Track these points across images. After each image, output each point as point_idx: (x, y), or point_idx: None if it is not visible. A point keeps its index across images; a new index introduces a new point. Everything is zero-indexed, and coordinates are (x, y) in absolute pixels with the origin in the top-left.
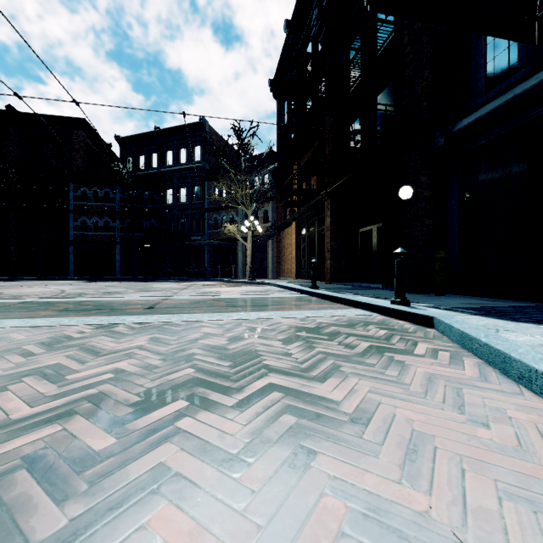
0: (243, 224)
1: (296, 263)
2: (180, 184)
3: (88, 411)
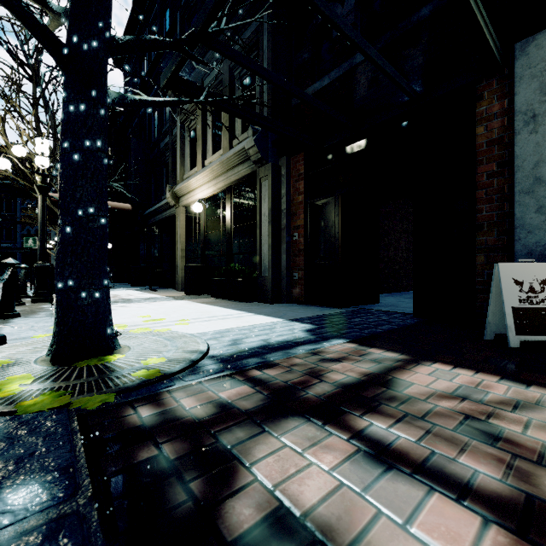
0: (49, 243)
1: None
2: None
3: None
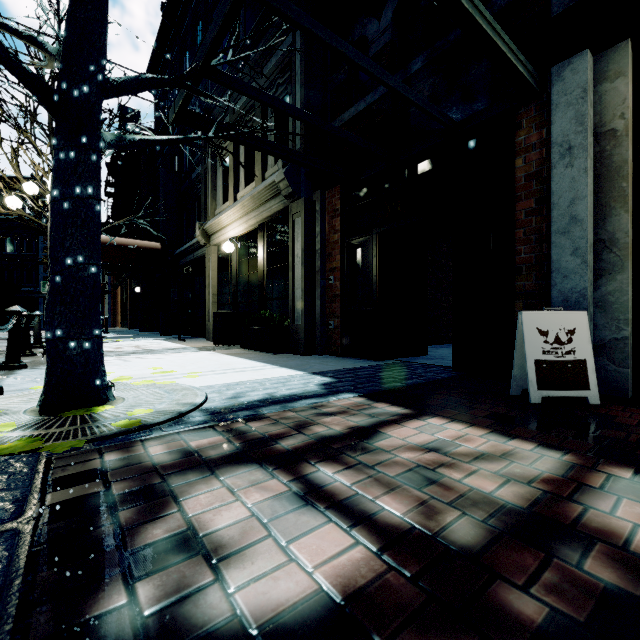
0: None
1: (121, 316)
2: (6, 234)
3: (1, 342)
